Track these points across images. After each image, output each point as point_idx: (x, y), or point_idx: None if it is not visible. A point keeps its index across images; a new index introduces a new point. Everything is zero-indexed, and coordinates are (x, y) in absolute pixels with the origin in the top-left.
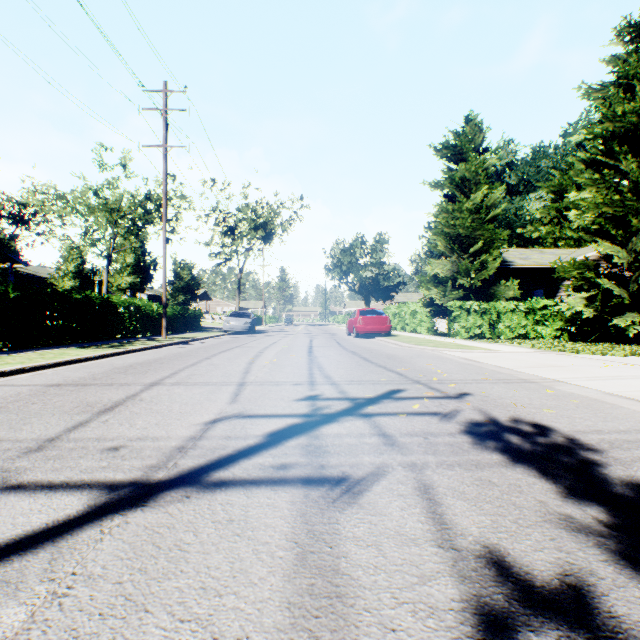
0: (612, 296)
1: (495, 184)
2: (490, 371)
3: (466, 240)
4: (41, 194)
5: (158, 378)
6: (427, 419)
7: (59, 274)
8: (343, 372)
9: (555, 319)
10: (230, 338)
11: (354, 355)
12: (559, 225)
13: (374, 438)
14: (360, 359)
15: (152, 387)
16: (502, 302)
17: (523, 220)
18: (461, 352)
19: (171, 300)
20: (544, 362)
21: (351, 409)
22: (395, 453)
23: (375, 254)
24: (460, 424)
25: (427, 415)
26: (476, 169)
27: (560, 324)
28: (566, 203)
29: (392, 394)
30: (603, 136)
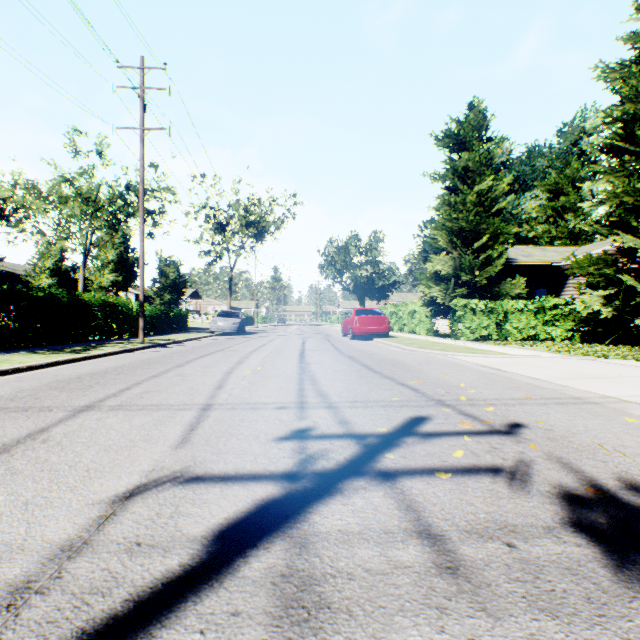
0: (633, 294)
1: (500, 175)
2: (525, 384)
3: (469, 235)
4: (22, 189)
5: (99, 397)
6: (488, 485)
7: (35, 271)
8: (342, 387)
9: (566, 319)
10: (216, 340)
11: (353, 361)
12: (555, 224)
13: (413, 547)
14: (361, 367)
15: (79, 414)
16: (510, 301)
17: (519, 219)
18: (474, 357)
19: (156, 299)
20: (582, 371)
21: (360, 460)
22: (471, 608)
23: (370, 253)
24: (550, 499)
25: (484, 474)
26: (480, 159)
27: (571, 325)
28: (562, 202)
29: (414, 426)
30: (623, 119)
